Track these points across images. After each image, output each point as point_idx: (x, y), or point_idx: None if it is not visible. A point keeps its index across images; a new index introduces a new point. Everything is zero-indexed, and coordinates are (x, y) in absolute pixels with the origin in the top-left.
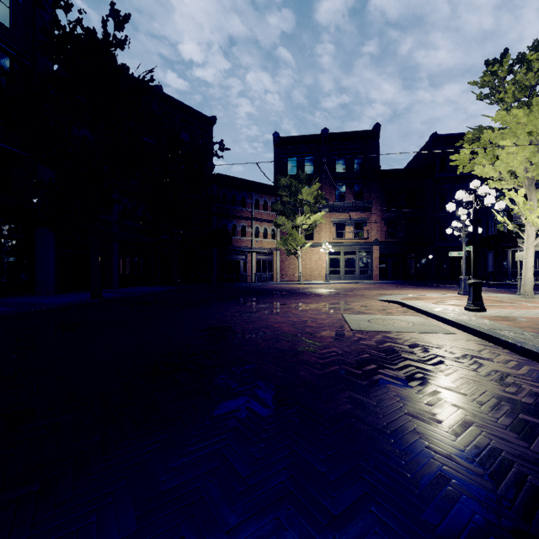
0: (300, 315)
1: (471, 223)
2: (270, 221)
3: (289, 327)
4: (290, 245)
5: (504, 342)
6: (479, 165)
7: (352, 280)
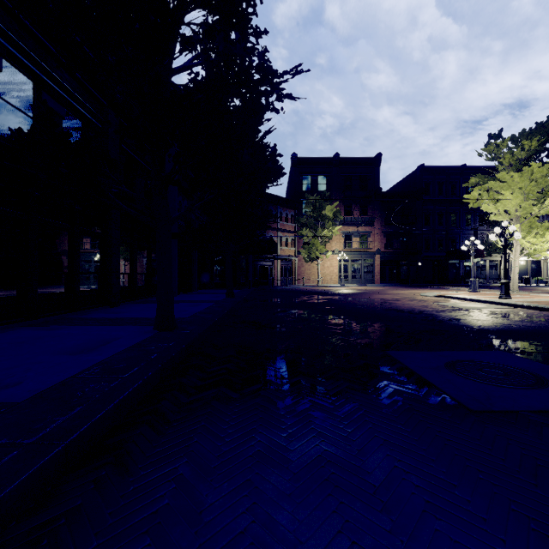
0: (409, 304)
1: (502, 247)
2: (290, 232)
3: (426, 308)
4: (314, 253)
5: (548, 309)
6: (484, 203)
7: (358, 284)
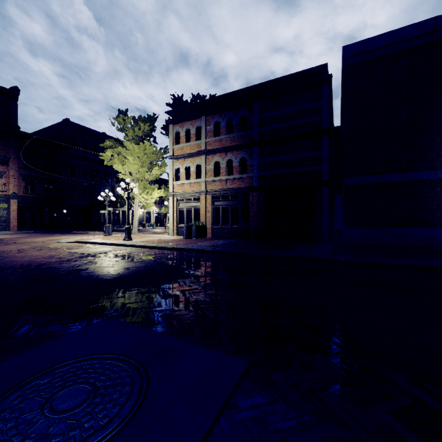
0: (33, 255)
1: (126, 198)
2: None
3: (50, 259)
4: None
5: (153, 247)
6: (116, 163)
7: None
